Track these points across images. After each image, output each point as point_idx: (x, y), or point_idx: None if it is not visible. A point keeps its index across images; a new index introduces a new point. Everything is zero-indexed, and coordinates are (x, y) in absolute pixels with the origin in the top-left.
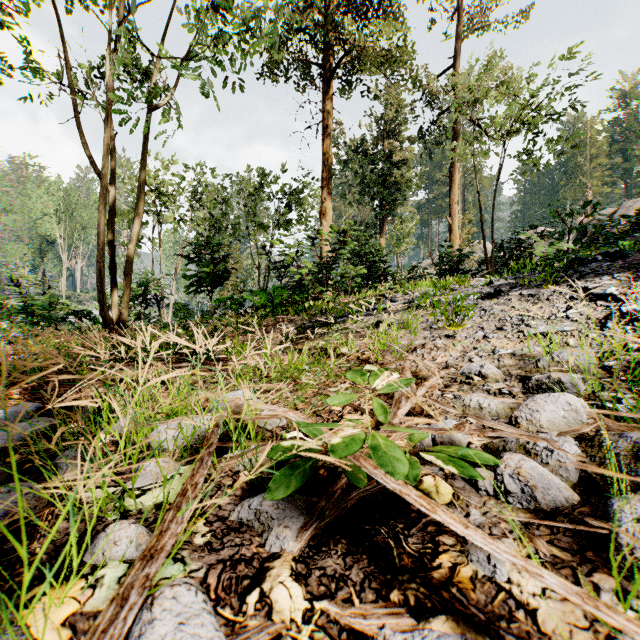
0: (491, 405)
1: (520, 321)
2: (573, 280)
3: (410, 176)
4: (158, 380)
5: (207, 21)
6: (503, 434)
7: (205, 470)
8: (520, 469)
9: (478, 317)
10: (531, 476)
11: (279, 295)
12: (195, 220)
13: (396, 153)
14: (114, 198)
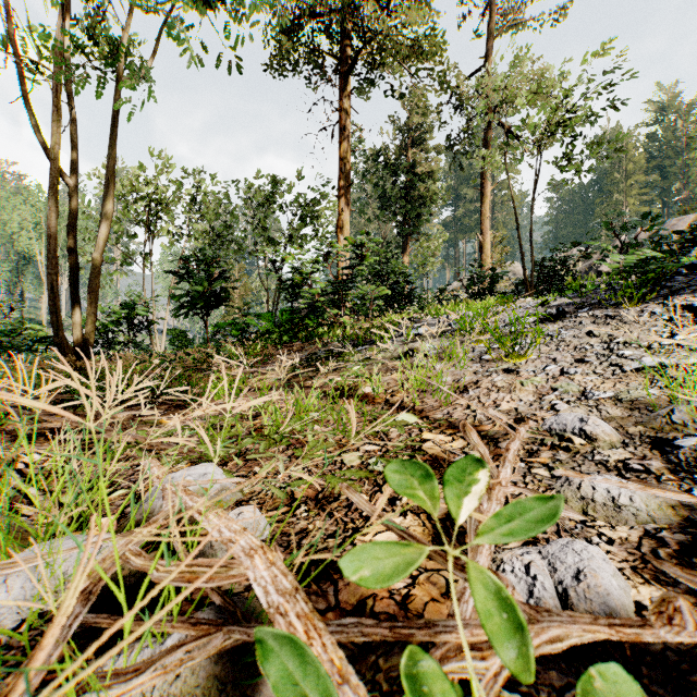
0: (635, 501)
1: (607, 350)
2: (664, 297)
3: (436, 189)
4: None
5: None
6: None
7: None
8: None
9: (543, 345)
10: None
11: (287, 319)
12: (193, 234)
13: (421, 164)
14: (76, 195)
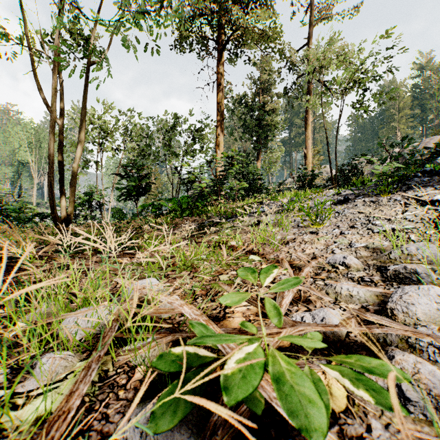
0: (360, 293)
1: (367, 221)
2: (403, 190)
3: (278, 120)
4: (25, 291)
5: (132, 1)
6: (389, 330)
7: (85, 386)
8: (419, 375)
9: (333, 218)
10: (432, 383)
11: (186, 202)
12: (127, 149)
13: (268, 104)
14: (63, 130)
